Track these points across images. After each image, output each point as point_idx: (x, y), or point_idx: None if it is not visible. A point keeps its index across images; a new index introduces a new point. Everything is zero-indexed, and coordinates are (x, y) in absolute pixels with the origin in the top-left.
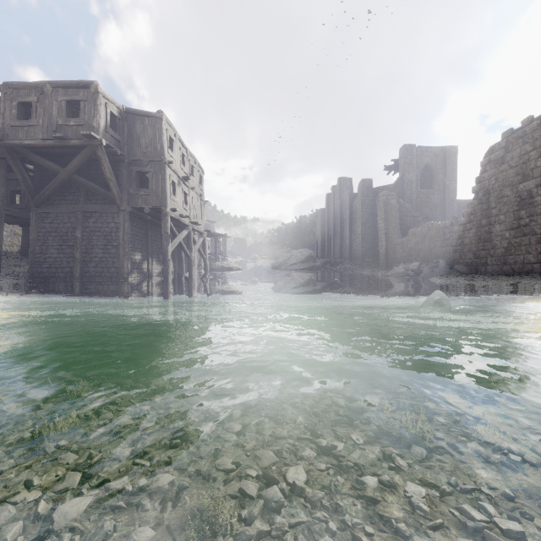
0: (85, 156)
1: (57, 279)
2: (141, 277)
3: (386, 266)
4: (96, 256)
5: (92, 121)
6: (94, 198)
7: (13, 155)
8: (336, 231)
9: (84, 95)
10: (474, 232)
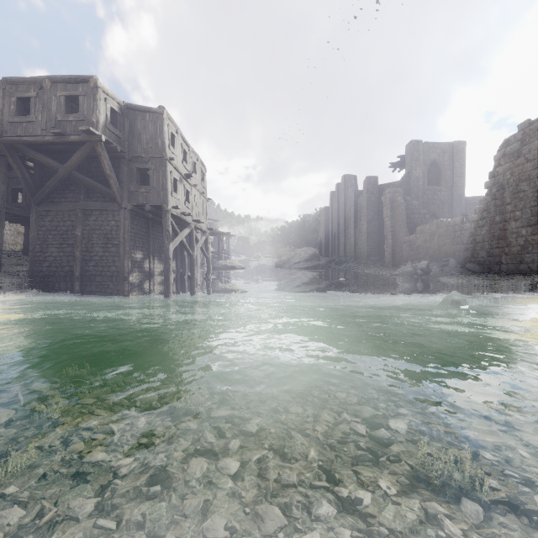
0: (85, 153)
1: (57, 278)
2: (142, 276)
3: (393, 265)
4: (97, 255)
5: (91, 116)
6: (94, 195)
7: (13, 152)
8: (340, 229)
9: (83, 89)
10: (487, 230)
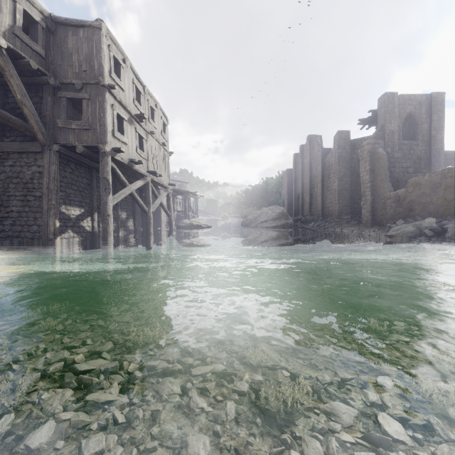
0: None
1: None
2: (80, 237)
3: (372, 224)
4: (14, 210)
5: None
6: (12, 134)
7: None
8: (304, 189)
9: None
10: None
